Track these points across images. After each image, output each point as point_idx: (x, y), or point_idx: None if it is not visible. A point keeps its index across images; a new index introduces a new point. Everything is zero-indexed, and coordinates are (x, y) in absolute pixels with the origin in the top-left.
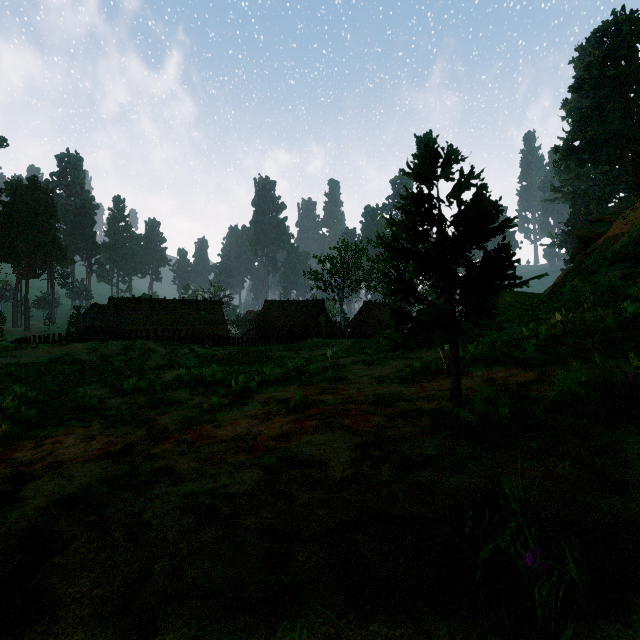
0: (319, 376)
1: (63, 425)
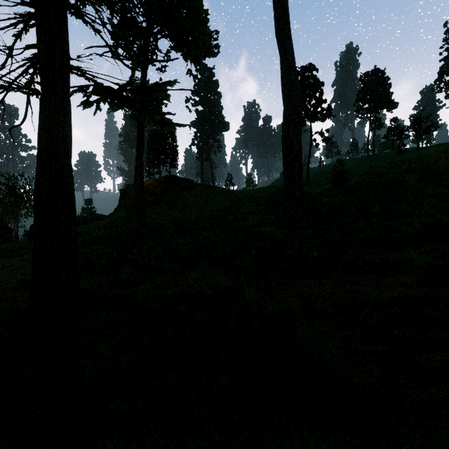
0: None
1: None
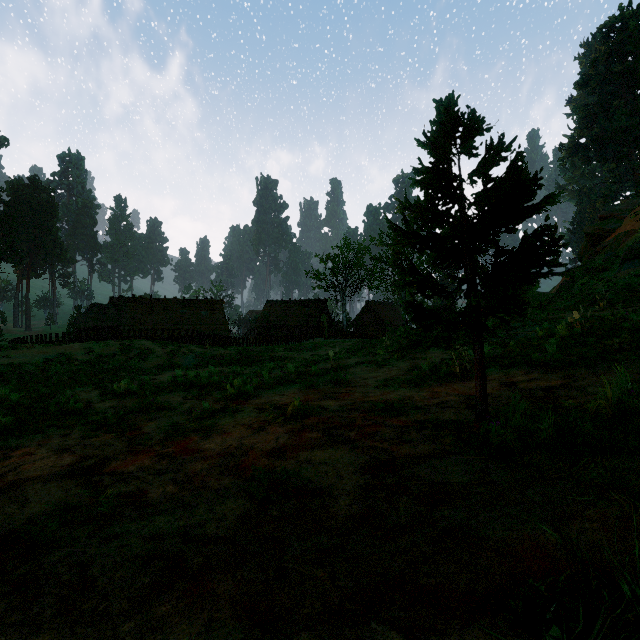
0: (321, 378)
1: (40, 433)
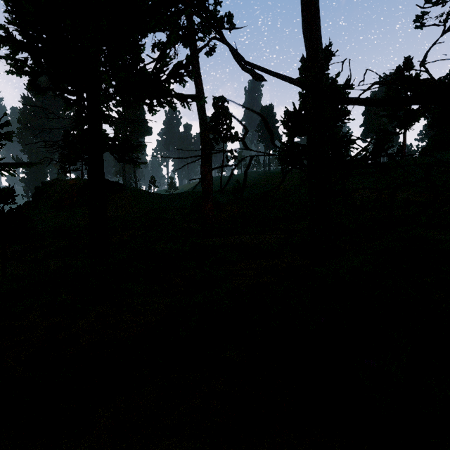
0: None
1: None
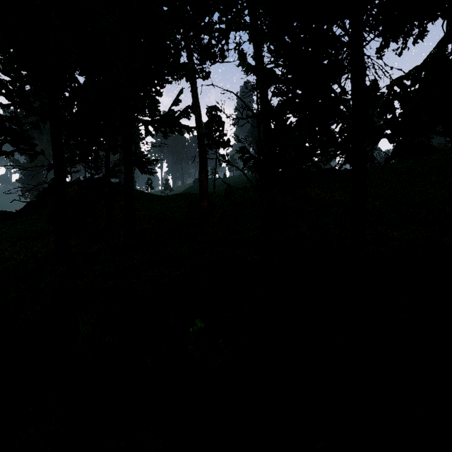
0: None
1: None
